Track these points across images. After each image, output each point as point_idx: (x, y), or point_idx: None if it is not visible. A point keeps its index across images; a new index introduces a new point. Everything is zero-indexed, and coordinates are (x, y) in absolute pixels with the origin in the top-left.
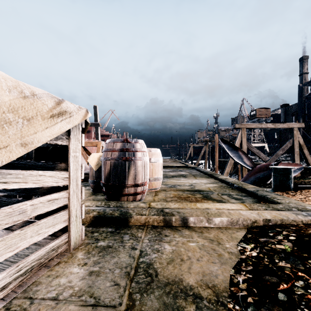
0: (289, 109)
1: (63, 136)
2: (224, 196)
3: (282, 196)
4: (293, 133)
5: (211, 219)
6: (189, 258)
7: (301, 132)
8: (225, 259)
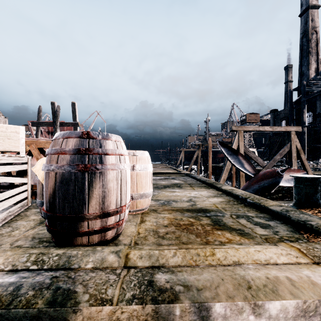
0: (278, 114)
1: None
2: (241, 219)
3: None
4: (290, 137)
5: (262, 306)
6: None
7: None
8: None
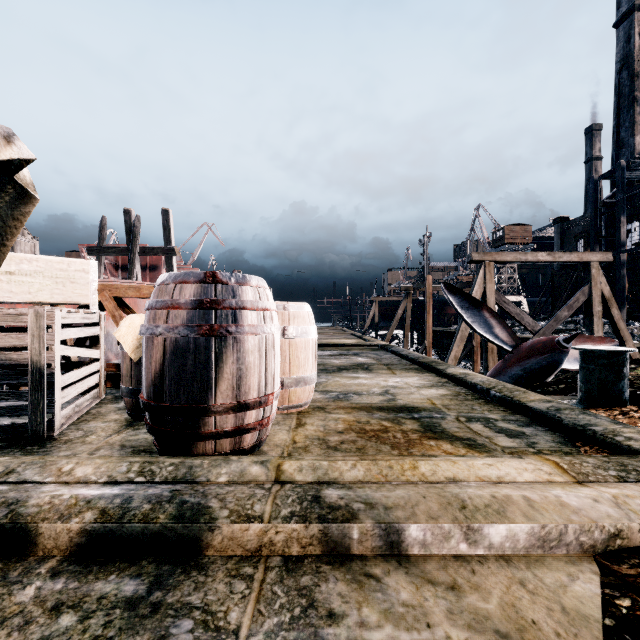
0: (571, 226)
1: None
2: (475, 424)
3: (630, 426)
4: (590, 274)
5: (478, 531)
6: None
7: None
8: None
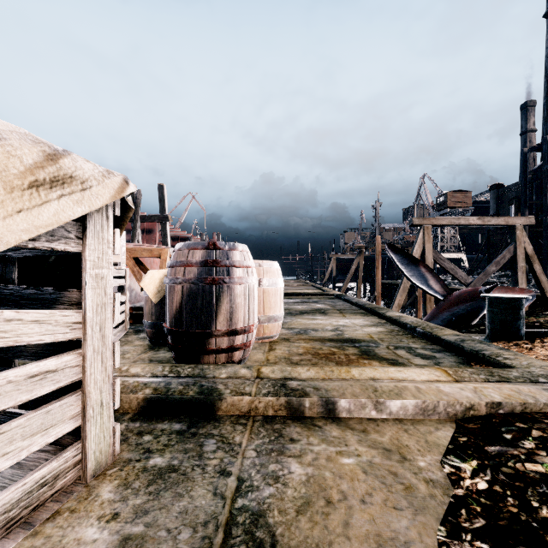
0: (505, 192)
1: (70, 232)
2: (400, 350)
3: (512, 351)
4: (515, 235)
5: (383, 404)
6: (344, 498)
7: (526, 233)
8: (421, 498)
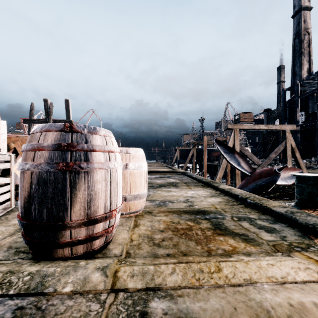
0: (272, 113)
1: None
2: (243, 222)
3: None
4: (285, 136)
5: None
6: None
7: None
8: None
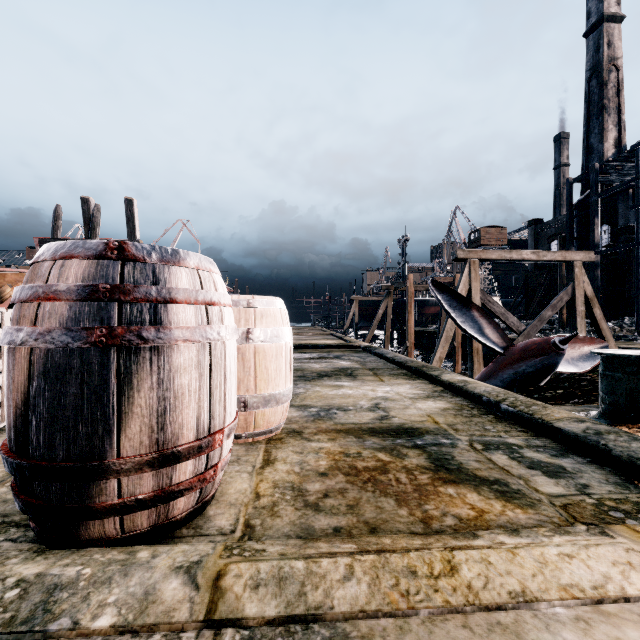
0: (544, 229)
1: None
2: (496, 454)
3: None
4: (573, 273)
5: None
6: None
7: None
8: None
